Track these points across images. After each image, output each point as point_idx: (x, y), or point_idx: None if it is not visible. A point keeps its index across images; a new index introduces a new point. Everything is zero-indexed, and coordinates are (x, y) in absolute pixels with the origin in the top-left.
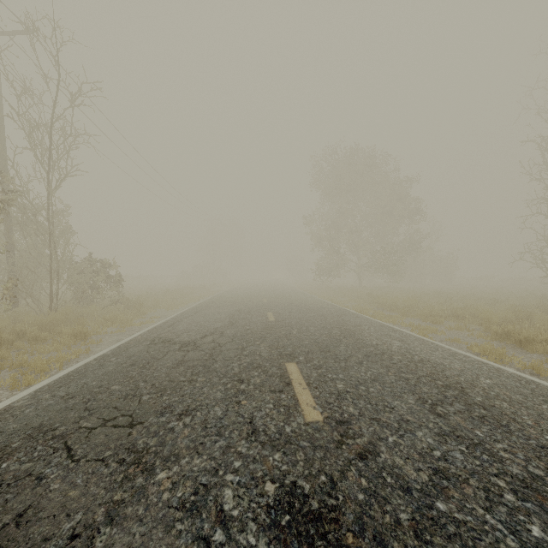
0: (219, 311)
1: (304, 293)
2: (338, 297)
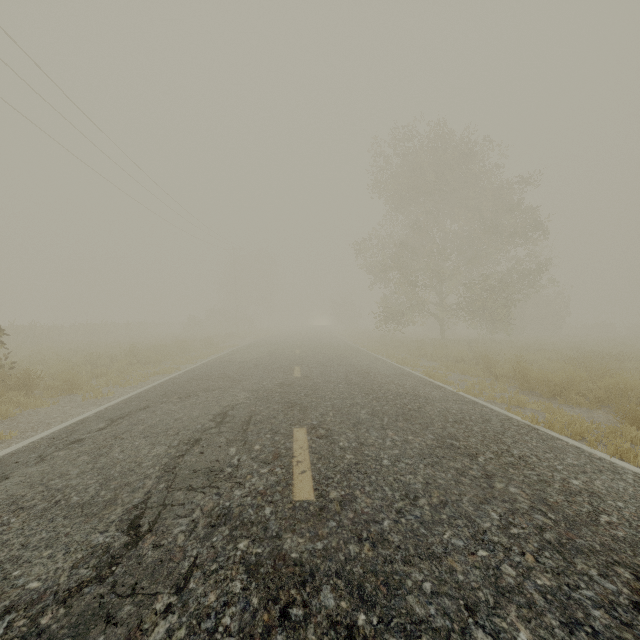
0: (174, 416)
1: (363, 351)
2: (420, 359)
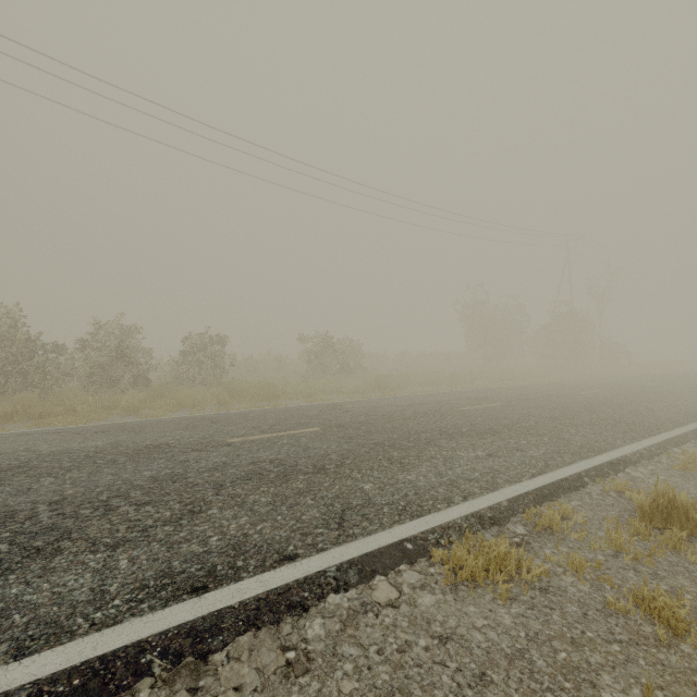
0: None
1: None
2: None
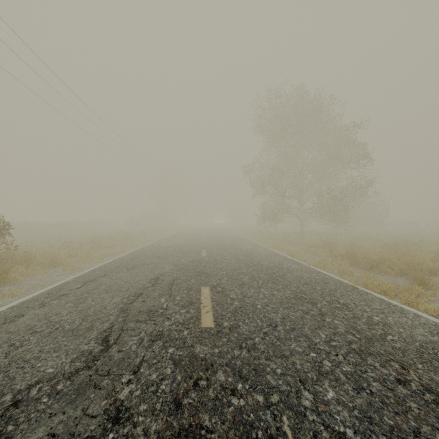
0: (124, 280)
1: (248, 240)
2: (286, 245)
